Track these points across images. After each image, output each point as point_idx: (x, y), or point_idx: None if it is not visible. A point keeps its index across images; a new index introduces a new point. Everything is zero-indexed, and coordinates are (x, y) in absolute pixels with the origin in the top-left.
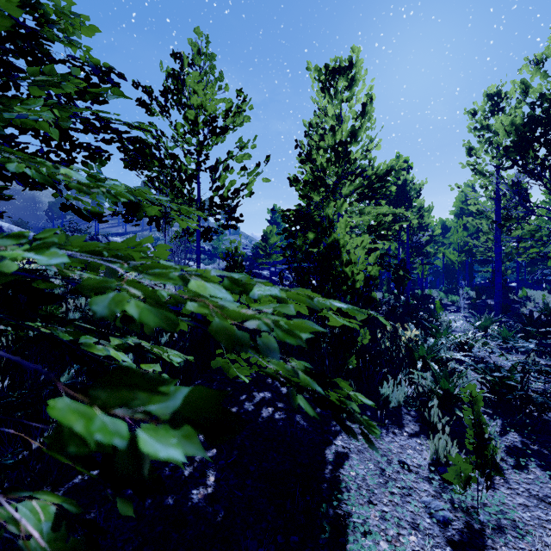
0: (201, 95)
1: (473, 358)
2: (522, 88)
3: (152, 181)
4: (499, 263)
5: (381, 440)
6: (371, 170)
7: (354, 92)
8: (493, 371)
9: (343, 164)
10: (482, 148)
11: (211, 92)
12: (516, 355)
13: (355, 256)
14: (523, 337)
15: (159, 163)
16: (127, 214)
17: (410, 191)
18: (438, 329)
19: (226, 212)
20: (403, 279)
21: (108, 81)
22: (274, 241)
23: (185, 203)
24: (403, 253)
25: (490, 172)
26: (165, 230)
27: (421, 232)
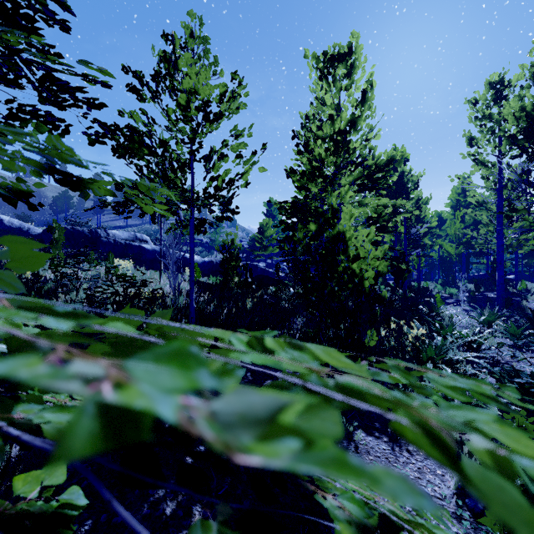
0: (194, 79)
1: (487, 360)
2: (531, 72)
3: (142, 170)
4: (502, 256)
5: (395, 461)
6: (371, 160)
7: (353, 80)
8: (512, 375)
9: (343, 153)
10: (484, 138)
11: (204, 76)
12: (526, 354)
13: (365, 251)
14: (533, 334)
15: (149, 150)
16: (118, 206)
17: (407, 183)
18: (443, 325)
19: (221, 203)
20: (403, 272)
21: (46, 12)
22: (270, 234)
23: (179, 194)
24: (398, 245)
25: (492, 162)
26: (161, 222)
27: (419, 224)
